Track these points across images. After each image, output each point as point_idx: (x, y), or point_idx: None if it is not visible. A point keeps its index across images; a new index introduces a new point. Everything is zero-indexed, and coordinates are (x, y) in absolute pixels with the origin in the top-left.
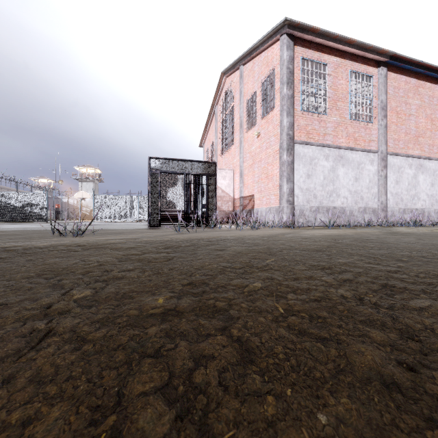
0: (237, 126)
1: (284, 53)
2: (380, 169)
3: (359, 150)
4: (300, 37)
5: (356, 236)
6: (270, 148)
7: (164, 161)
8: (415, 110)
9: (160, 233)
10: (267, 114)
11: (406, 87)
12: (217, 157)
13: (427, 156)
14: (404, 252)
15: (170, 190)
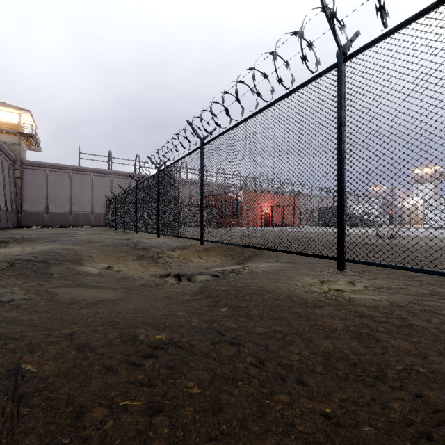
0: None
1: None
2: None
3: None
4: None
5: None
6: None
7: None
8: None
9: None
10: None
11: None
12: None
13: None
14: None
15: None
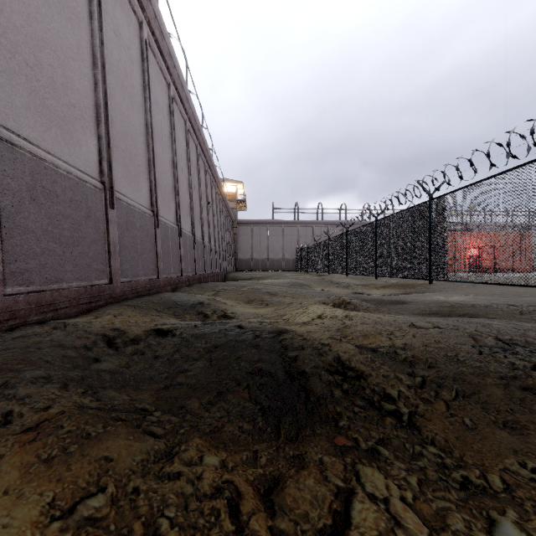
0: None
1: None
2: None
3: None
4: None
5: None
6: None
7: None
8: None
9: None
10: None
11: None
12: None
13: None
14: None
15: None
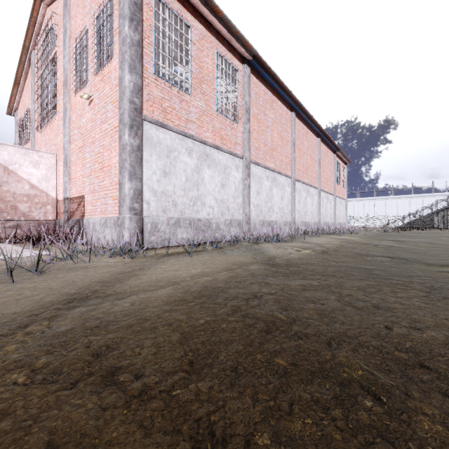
0: (62, 85)
1: None
2: (244, 177)
3: (226, 151)
4: None
5: (236, 295)
6: (107, 122)
7: None
8: (271, 123)
9: None
10: (103, 67)
11: (265, 98)
12: (34, 133)
13: (279, 170)
14: None
15: None
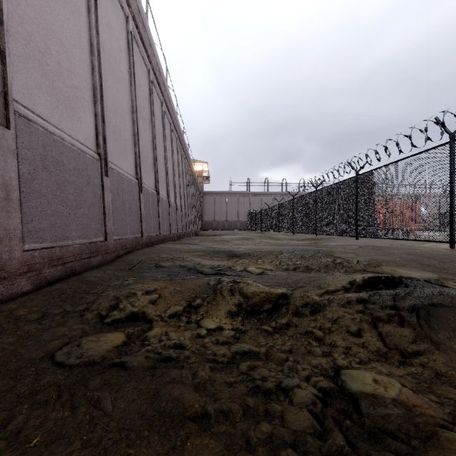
0: None
1: None
2: None
3: None
4: None
5: None
6: None
7: None
8: None
9: None
10: None
11: None
12: None
13: None
14: None
15: None
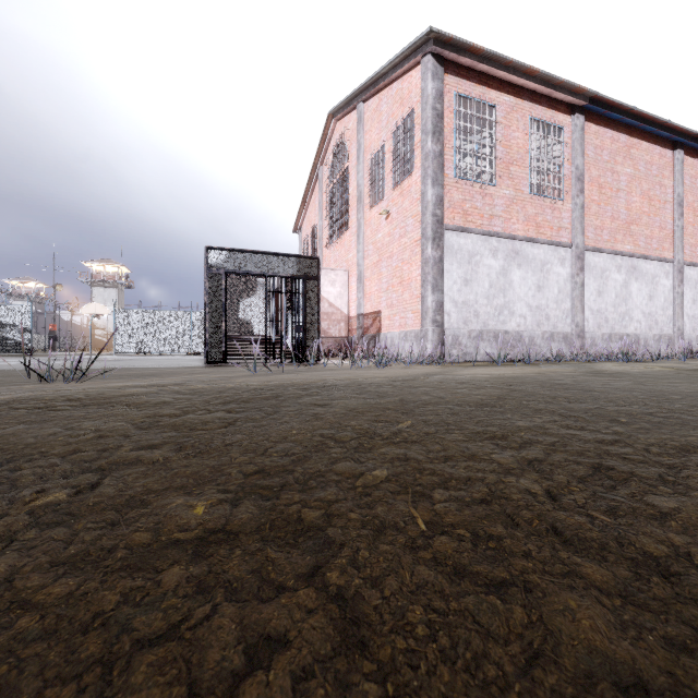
0: (354, 201)
1: (428, 84)
2: (574, 272)
3: (544, 242)
4: (453, 60)
5: (542, 378)
6: (406, 236)
7: (232, 253)
8: (625, 183)
9: (223, 374)
10: (402, 182)
11: (613, 148)
12: (322, 250)
13: (643, 254)
14: (619, 406)
15: (244, 302)
